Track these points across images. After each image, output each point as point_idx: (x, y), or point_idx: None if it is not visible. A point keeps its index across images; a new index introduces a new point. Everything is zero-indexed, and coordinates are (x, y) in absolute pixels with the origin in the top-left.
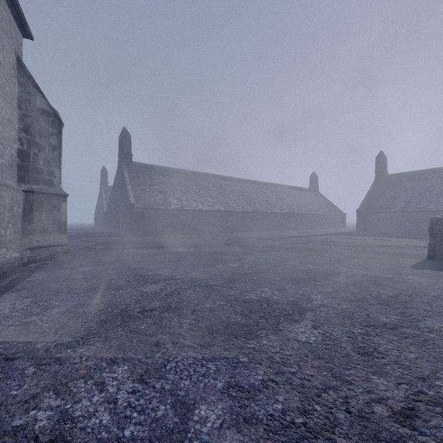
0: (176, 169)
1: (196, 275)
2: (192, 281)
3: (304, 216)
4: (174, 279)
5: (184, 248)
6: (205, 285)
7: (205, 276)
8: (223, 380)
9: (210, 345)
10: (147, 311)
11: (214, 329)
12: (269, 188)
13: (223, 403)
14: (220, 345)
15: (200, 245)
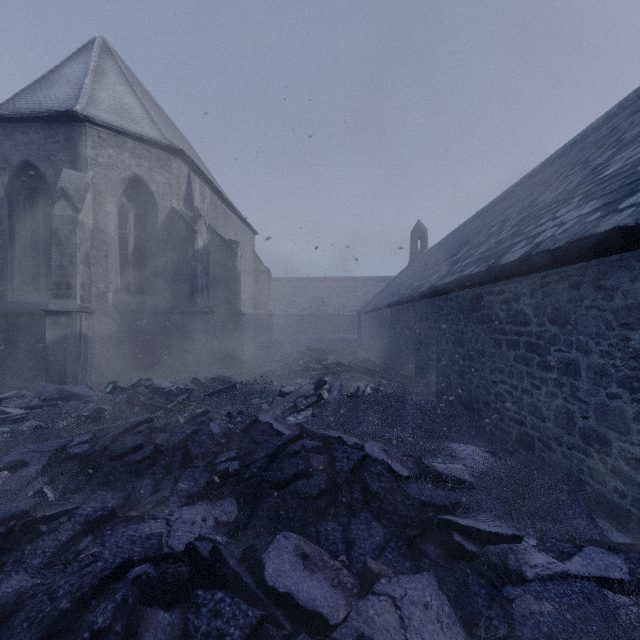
0: None
1: None
2: None
3: (344, 317)
4: None
5: None
6: None
7: None
8: None
9: None
10: None
11: None
12: (322, 284)
13: None
14: None
15: None
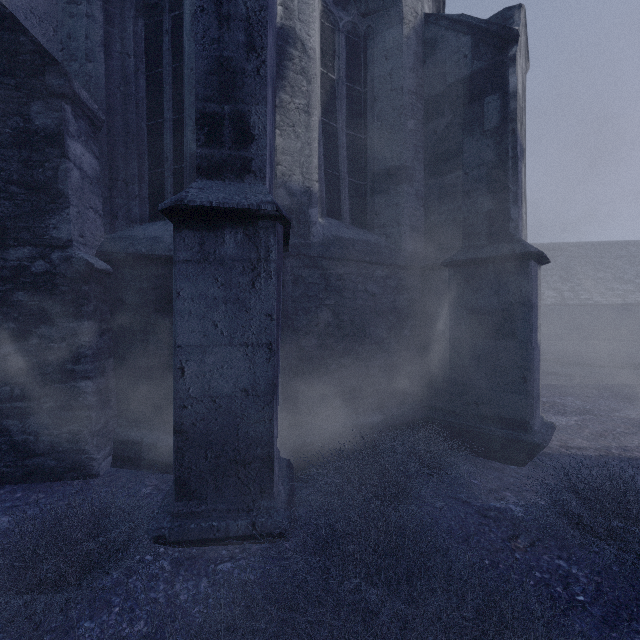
0: (550, 245)
1: (606, 377)
2: (602, 379)
3: None
4: (581, 376)
5: (577, 356)
6: (620, 383)
7: (618, 378)
8: (639, 409)
9: (628, 402)
10: (568, 386)
11: (632, 399)
12: None
13: (639, 412)
14: (637, 403)
15: (602, 354)
